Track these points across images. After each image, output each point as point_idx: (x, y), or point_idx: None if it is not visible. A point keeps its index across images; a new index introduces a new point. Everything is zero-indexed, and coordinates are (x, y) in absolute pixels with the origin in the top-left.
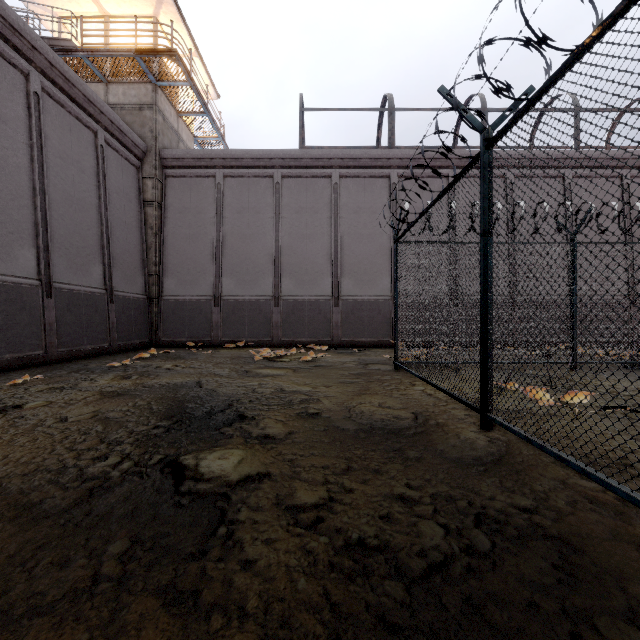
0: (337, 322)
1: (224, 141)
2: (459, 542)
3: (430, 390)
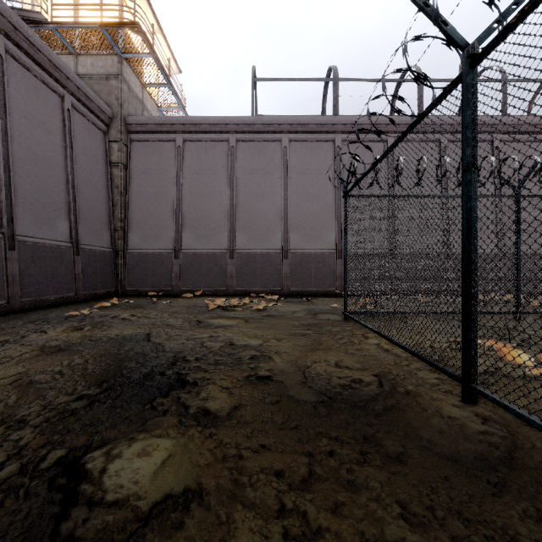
0: (286, 273)
1: (185, 111)
2: None
3: (385, 344)
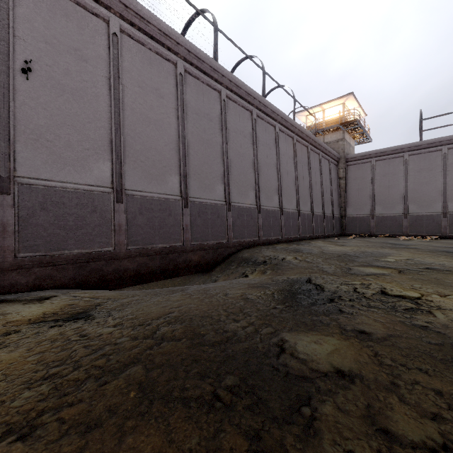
0: (445, 226)
1: (370, 137)
2: None
3: None
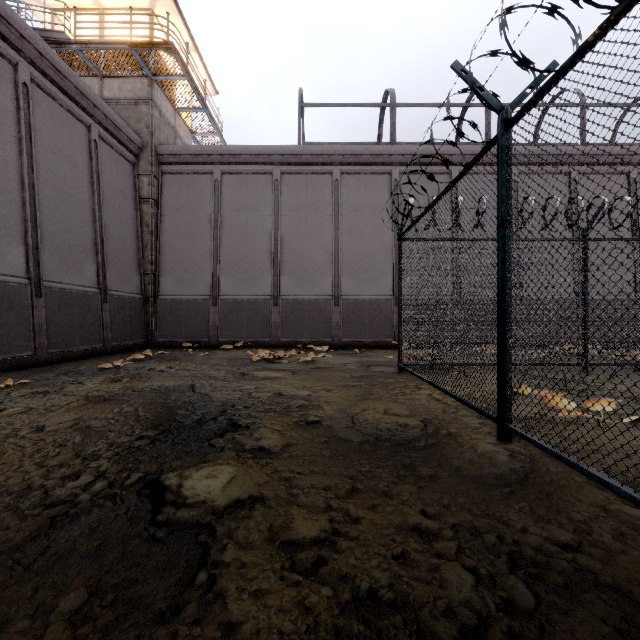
0: (337, 322)
1: (222, 138)
2: (494, 595)
3: (438, 395)
